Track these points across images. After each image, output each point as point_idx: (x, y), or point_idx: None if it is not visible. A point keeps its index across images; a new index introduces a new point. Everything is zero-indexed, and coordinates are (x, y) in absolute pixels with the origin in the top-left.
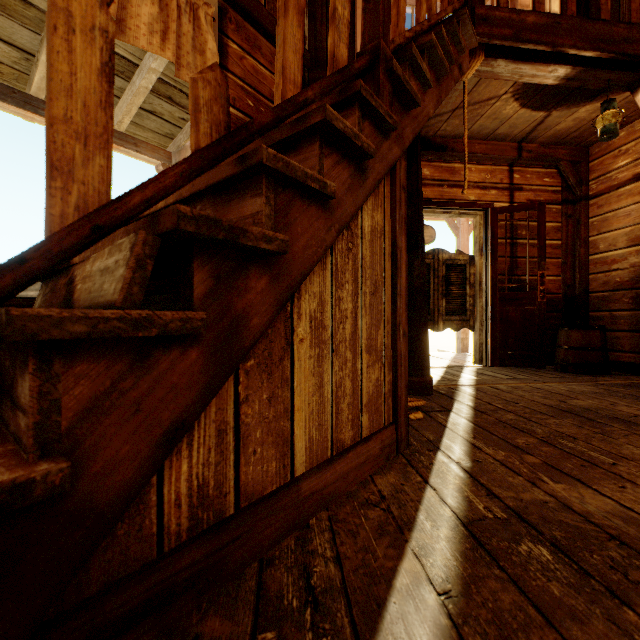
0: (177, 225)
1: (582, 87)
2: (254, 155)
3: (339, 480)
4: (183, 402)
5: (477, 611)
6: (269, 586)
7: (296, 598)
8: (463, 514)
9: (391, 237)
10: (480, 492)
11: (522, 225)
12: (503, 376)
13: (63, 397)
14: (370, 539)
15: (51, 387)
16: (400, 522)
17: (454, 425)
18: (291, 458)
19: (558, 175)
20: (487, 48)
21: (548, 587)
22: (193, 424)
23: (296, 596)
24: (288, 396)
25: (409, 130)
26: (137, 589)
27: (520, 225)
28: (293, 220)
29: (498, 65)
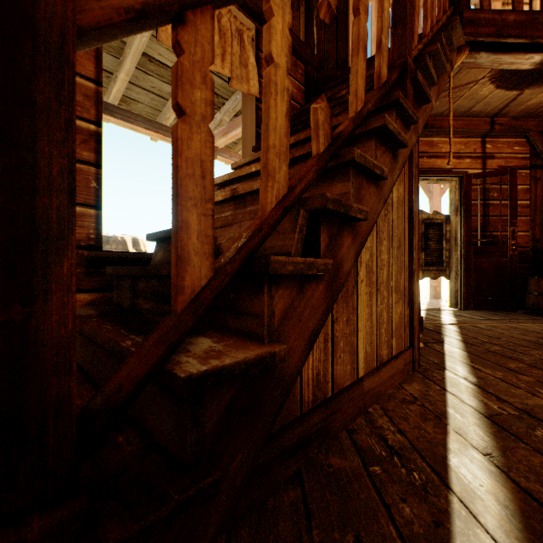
0: (325, 205)
1: None
2: (347, 155)
3: (382, 384)
4: (316, 317)
5: (516, 465)
6: (361, 444)
7: (383, 451)
8: (483, 411)
9: (408, 204)
10: (491, 398)
11: (494, 188)
12: (479, 317)
13: (275, 308)
14: (418, 422)
15: (271, 302)
16: (436, 413)
17: (451, 353)
18: (356, 364)
19: (527, 143)
20: (471, 44)
21: None
22: (320, 332)
23: (382, 450)
24: (355, 320)
25: (421, 121)
26: (296, 431)
27: (492, 188)
28: (362, 196)
29: (480, 57)
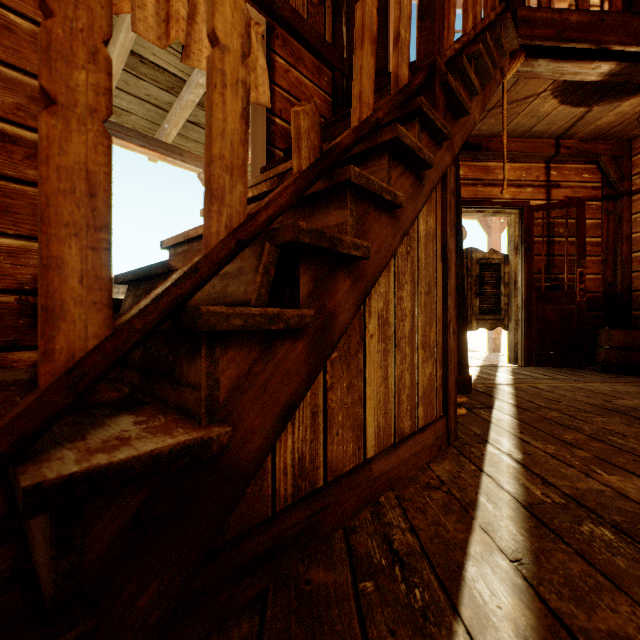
0: (297, 238)
1: (627, 82)
2: (342, 173)
3: (401, 465)
4: (293, 385)
5: (549, 576)
6: (357, 548)
7: (383, 558)
8: (522, 498)
9: (442, 240)
10: (535, 480)
11: (559, 223)
12: (541, 376)
13: (220, 377)
14: (438, 515)
15: (214, 368)
16: (463, 503)
17: (498, 421)
18: (364, 441)
19: (598, 171)
20: (528, 49)
21: (614, 560)
22: (299, 405)
23: (383, 557)
24: (361, 386)
25: (458, 137)
26: (262, 538)
27: (557, 223)
28: (368, 228)
29: (539, 65)
